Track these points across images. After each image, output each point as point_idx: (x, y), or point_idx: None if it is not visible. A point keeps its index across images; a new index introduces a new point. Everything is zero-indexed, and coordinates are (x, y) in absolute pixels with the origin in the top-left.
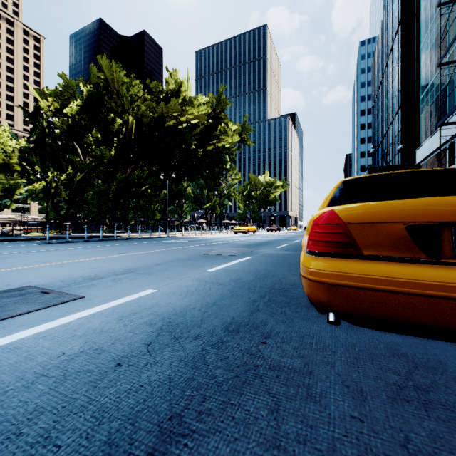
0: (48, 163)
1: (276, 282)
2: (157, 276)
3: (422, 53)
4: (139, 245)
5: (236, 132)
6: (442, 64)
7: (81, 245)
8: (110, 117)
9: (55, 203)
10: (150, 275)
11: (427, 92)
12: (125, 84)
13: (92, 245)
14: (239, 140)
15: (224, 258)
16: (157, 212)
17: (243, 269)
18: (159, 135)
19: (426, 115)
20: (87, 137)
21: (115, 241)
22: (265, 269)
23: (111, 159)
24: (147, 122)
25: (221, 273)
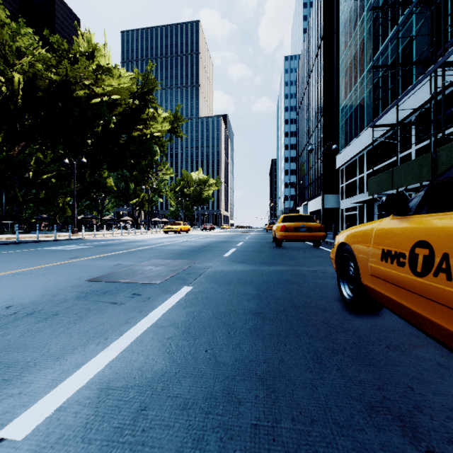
0: None
1: None
2: None
3: (341, 68)
4: None
5: (167, 120)
6: (374, 67)
7: None
8: None
9: None
10: None
11: (346, 103)
12: (5, 26)
13: None
14: (170, 130)
15: (129, 300)
16: (67, 207)
17: (173, 379)
18: (63, 107)
19: (345, 124)
20: None
21: None
22: (245, 366)
23: None
24: (45, 86)
25: None
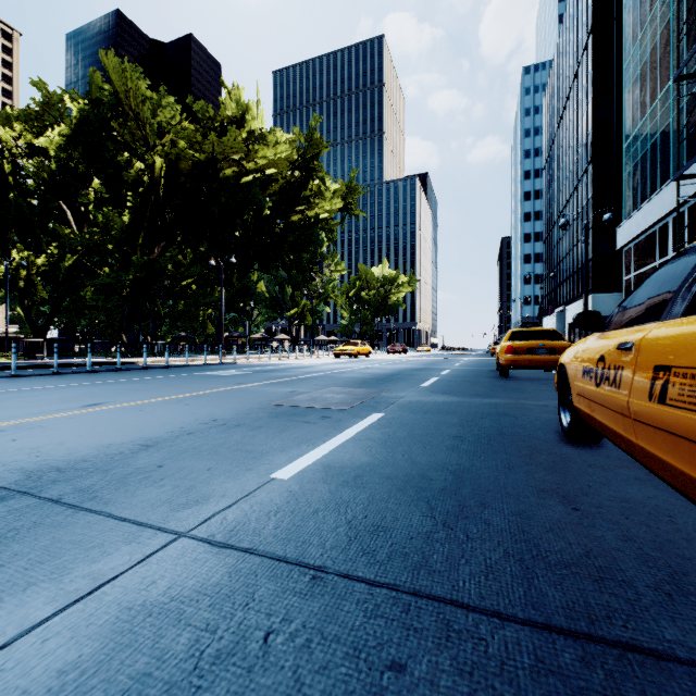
0: (11, 236)
1: (520, 552)
2: (95, 519)
3: (626, 78)
4: (152, 382)
5: (337, 194)
6: (680, 77)
7: (32, 383)
8: (123, 159)
9: (26, 305)
10: (77, 509)
11: (635, 137)
12: (147, 101)
13: (55, 383)
14: (342, 208)
15: (321, 421)
16: (209, 323)
17: (377, 466)
18: (208, 192)
19: (634, 172)
20: (84, 194)
21: (115, 372)
22: (438, 465)
23: (123, 229)
24: (188, 168)
25: (318, 492)
